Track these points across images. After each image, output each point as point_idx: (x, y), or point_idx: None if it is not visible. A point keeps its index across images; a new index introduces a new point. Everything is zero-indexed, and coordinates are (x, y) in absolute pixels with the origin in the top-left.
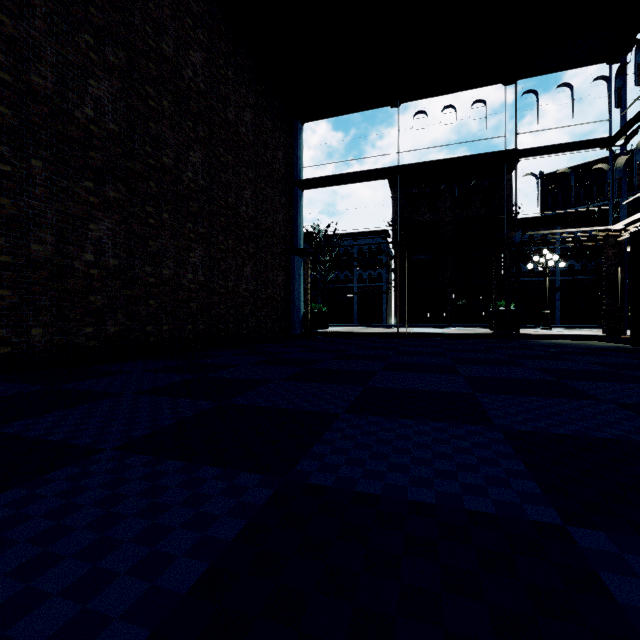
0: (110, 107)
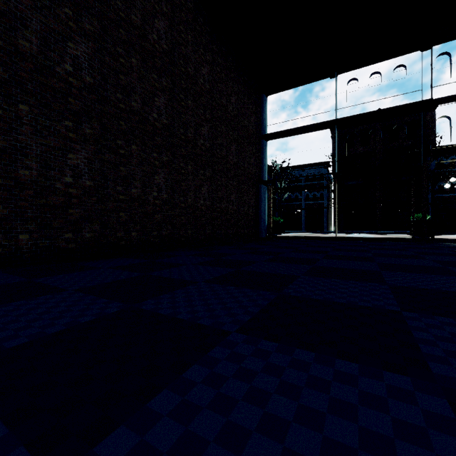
0: (164, 111)
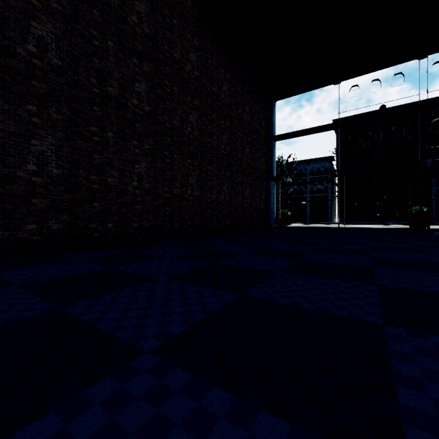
0: (195, 125)
